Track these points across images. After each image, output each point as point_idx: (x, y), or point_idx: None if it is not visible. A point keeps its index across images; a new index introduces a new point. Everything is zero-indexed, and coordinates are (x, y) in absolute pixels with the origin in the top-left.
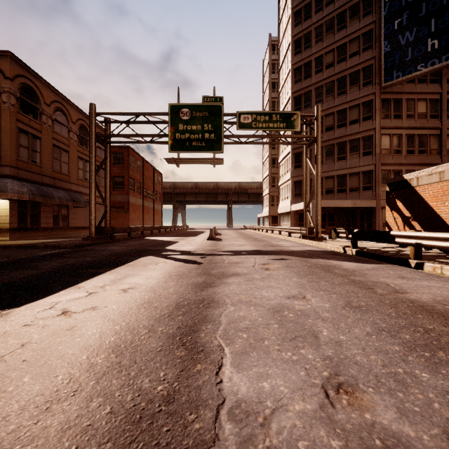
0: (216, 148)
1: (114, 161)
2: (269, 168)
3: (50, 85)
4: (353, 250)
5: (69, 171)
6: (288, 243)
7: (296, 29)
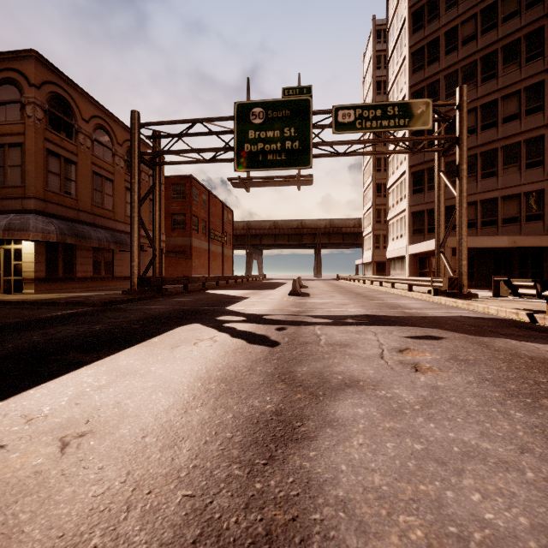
0: (301, 162)
1: (174, 195)
2: (373, 197)
3: (88, 96)
4: None
5: (114, 206)
6: (415, 302)
7: None
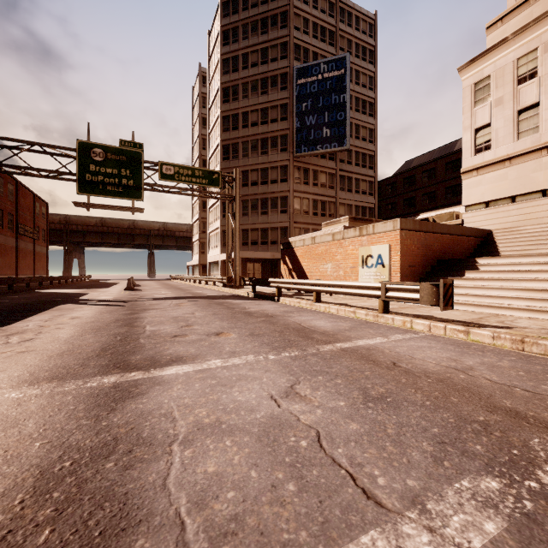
0: (135, 195)
1: None
2: (199, 211)
3: None
4: (253, 293)
5: None
6: (209, 291)
7: (225, 77)
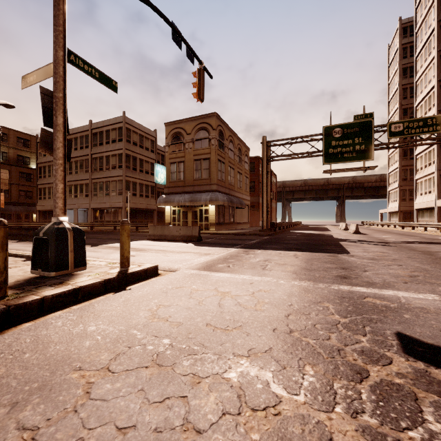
0: (366, 157)
1: None
2: (399, 160)
3: (228, 126)
4: None
5: (234, 183)
6: None
7: None
